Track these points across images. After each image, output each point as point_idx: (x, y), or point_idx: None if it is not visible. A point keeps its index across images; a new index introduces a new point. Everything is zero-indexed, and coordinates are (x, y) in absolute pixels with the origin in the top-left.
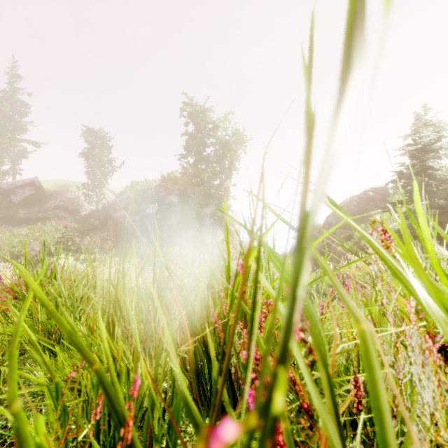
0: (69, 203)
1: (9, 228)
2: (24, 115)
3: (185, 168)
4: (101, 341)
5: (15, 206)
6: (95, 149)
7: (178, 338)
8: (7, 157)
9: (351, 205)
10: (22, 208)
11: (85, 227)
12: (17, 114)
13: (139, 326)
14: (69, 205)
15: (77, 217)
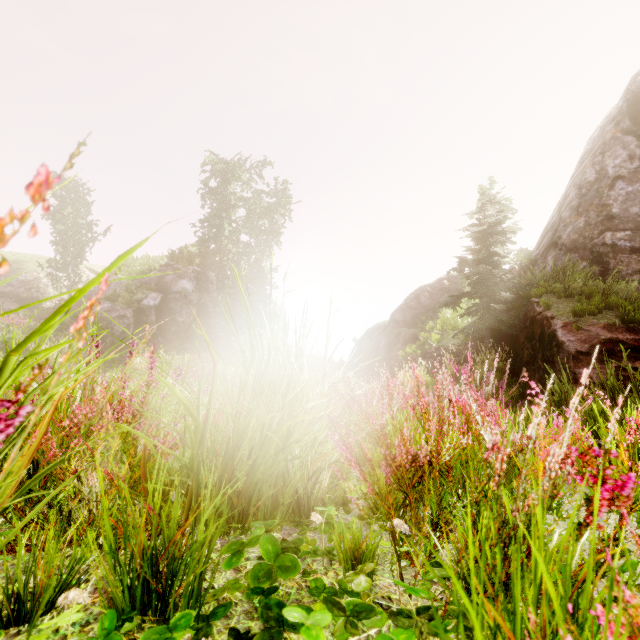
0: (22, 288)
1: None
2: None
3: (205, 241)
4: None
5: None
6: (66, 207)
7: None
8: None
9: (422, 297)
10: None
11: None
12: None
13: None
14: (22, 292)
15: (35, 310)
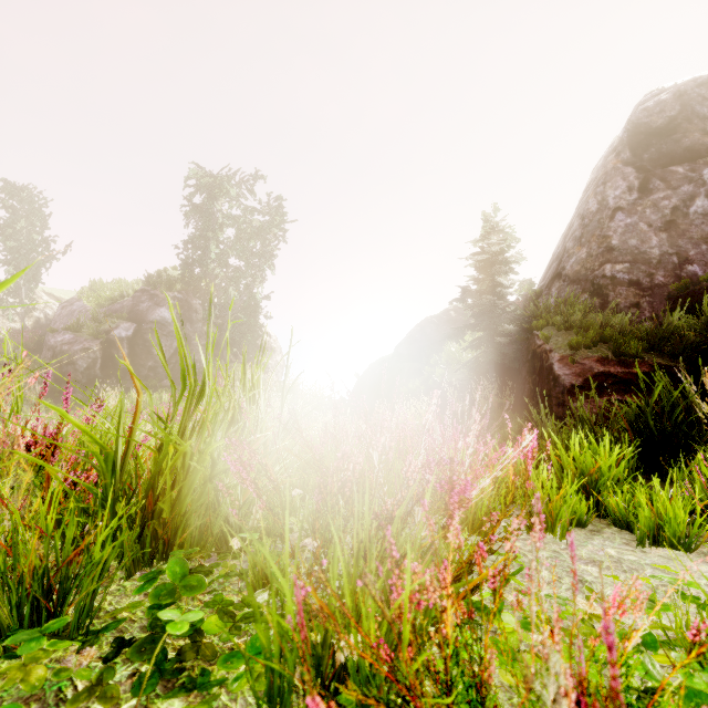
0: None
1: None
2: None
3: (188, 264)
4: None
5: None
6: (19, 220)
7: None
8: None
9: (427, 329)
10: None
11: None
12: None
13: None
14: None
15: None
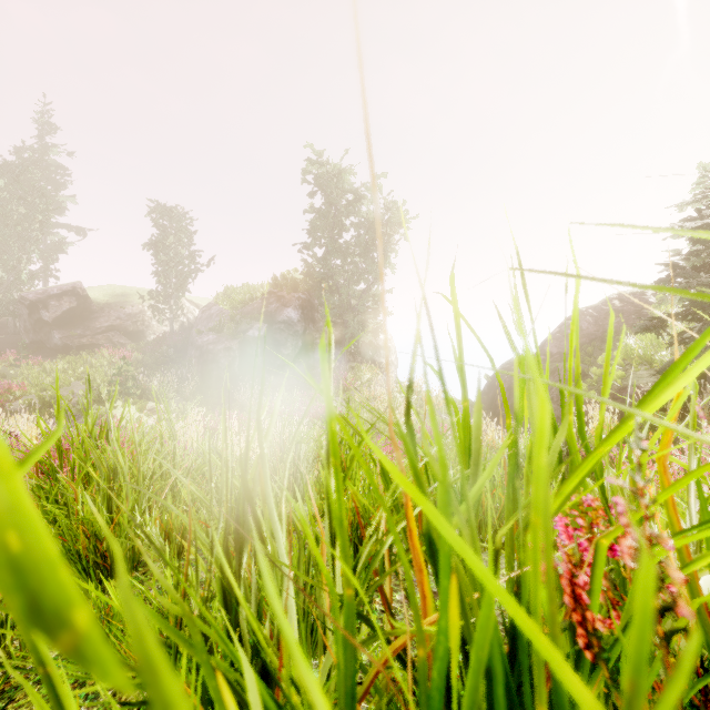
0: (129, 321)
1: (38, 361)
2: (60, 185)
3: (310, 265)
4: (209, 589)
5: (48, 327)
6: (169, 237)
7: (387, 585)
8: (35, 250)
9: (583, 322)
10: (58, 330)
11: (153, 360)
12: (50, 184)
13: (347, 590)
14: (129, 325)
15: (141, 343)
